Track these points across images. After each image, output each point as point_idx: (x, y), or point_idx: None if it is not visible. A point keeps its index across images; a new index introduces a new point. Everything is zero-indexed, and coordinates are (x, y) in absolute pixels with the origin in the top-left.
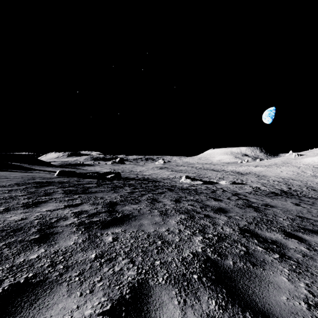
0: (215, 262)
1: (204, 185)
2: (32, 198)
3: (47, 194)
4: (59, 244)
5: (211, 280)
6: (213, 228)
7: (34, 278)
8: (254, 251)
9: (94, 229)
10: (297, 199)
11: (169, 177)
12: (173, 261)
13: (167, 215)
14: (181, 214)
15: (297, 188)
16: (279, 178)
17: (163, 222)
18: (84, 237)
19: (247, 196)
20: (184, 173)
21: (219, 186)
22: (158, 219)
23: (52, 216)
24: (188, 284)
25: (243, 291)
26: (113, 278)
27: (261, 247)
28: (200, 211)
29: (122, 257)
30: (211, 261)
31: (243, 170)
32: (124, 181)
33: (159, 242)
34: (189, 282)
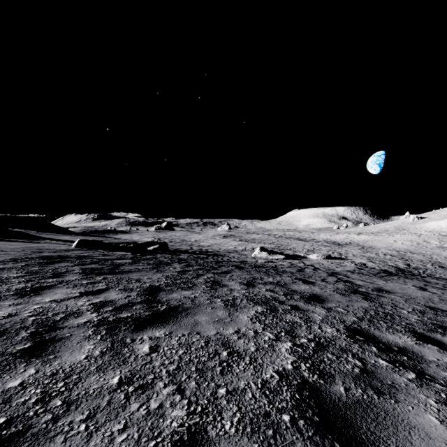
0: (316, 389)
1: (287, 261)
2: (32, 280)
3: (56, 275)
4: (61, 359)
5: (314, 425)
6: (306, 328)
7: (7, 427)
8: (375, 367)
9: (122, 331)
10: (421, 281)
11: (236, 249)
12: (247, 388)
13: (235, 307)
14: (256, 305)
15: (418, 264)
16: (393, 251)
17: (230, 318)
18: (104, 346)
19: (349, 276)
20: (257, 244)
21: (308, 262)
22: (222, 313)
23: (58, 311)
24: (275, 435)
25: (370, 446)
26: (145, 423)
27: (385, 360)
28: (285, 301)
29: (164, 381)
30: (310, 387)
31: (341, 239)
32: (172, 255)
33: (224, 353)
34: (277, 431)
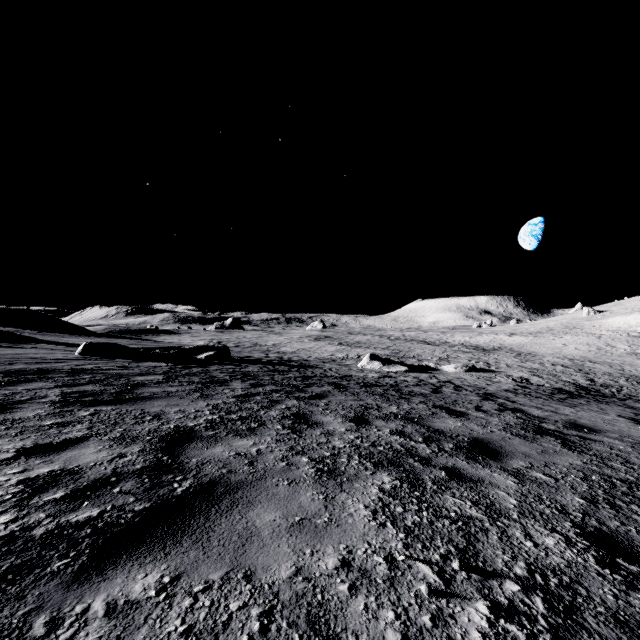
0: None
1: (411, 374)
2: None
3: (2, 407)
4: None
5: None
6: (500, 538)
7: None
8: None
9: (42, 582)
10: (624, 407)
11: (334, 356)
12: None
13: (338, 479)
14: (378, 470)
15: (606, 379)
16: (564, 359)
17: (328, 513)
18: None
19: (513, 399)
20: (365, 349)
21: (443, 376)
22: (310, 498)
23: None
24: None
25: None
26: None
27: None
28: (431, 456)
29: None
30: None
31: (486, 342)
32: (235, 367)
33: None
34: None
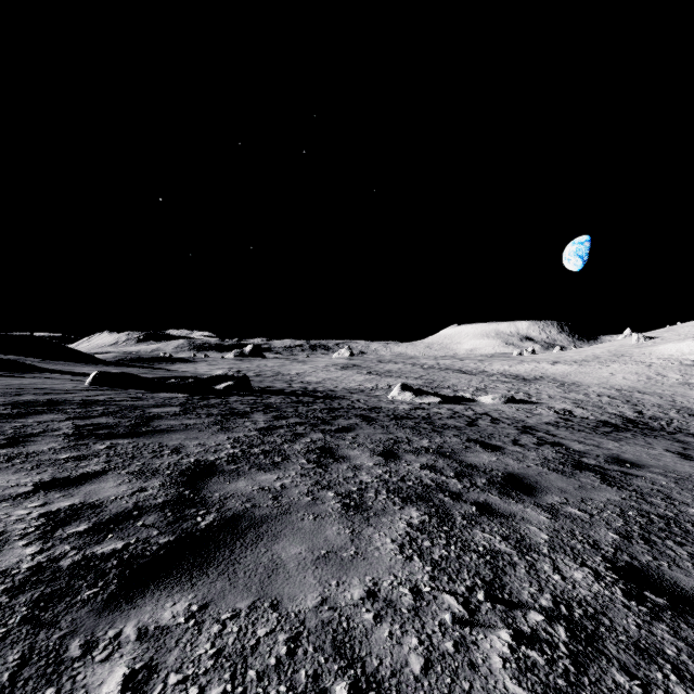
0: None
1: (445, 406)
2: None
3: (15, 440)
4: None
5: None
6: (528, 572)
7: None
8: None
9: (74, 609)
10: (672, 441)
11: (362, 386)
12: None
13: (364, 514)
14: (407, 505)
15: (656, 411)
16: (611, 389)
17: (354, 547)
18: None
19: (554, 433)
20: (396, 378)
21: (479, 408)
22: (336, 532)
23: None
24: None
25: None
26: None
27: None
28: (462, 492)
29: None
30: None
31: (527, 370)
32: (256, 398)
33: (340, 688)
34: None
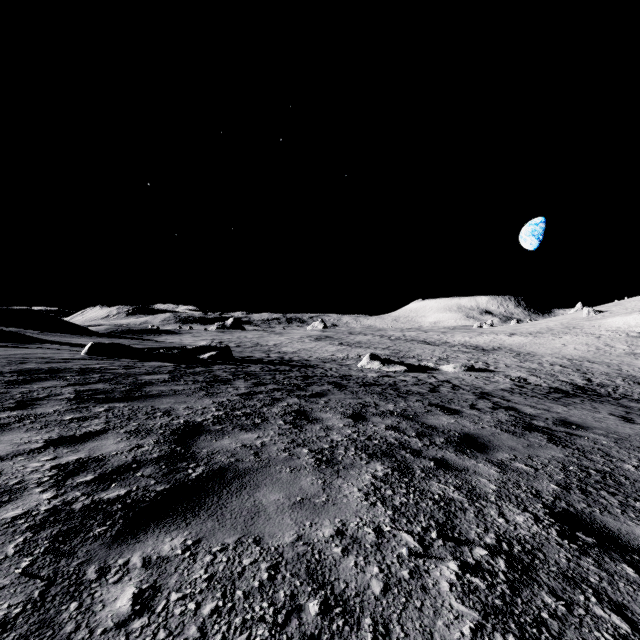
0: None
1: (410, 374)
2: None
3: (23, 404)
4: None
5: None
6: (476, 516)
7: None
8: None
9: (88, 542)
10: (617, 406)
11: (334, 356)
12: None
13: (335, 467)
14: (372, 460)
15: (603, 379)
16: (563, 359)
17: (326, 495)
18: (20, 598)
19: (508, 398)
20: (365, 349)
21: (441, 376)
22: (309, 483)
23: None
24: None
25: None
26: None
27: None
28: (422, 449)
29: None
30: None
31: (486, 342)
32: (237, 367)
33: (313, 605)
34: None
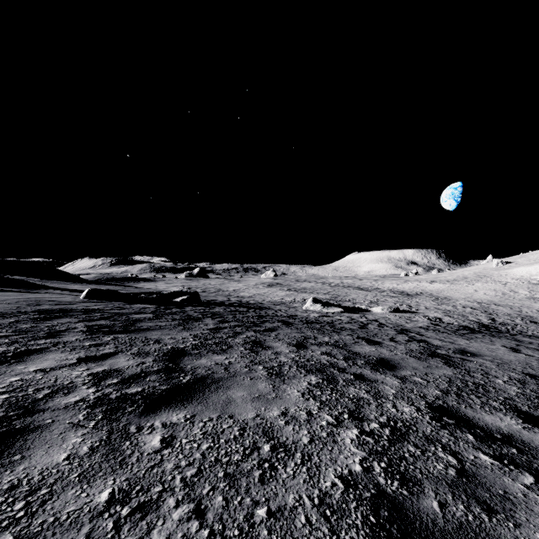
0: (398, 506)
1: (345, 315)
2: (18, 342)
3: (52, 334)
4: (30, 460)
5: None
6: (377, 407)
7: None
8: (477, 467)
9: (126, 415)
10: (511, 340)
11: (284, 300)
12: (298, 507)
13: (282, 378)
14: (309, 374)
15: (505, 319)
16: (473, 302)
17: (275, 393)
18: (96, 439)
19: (423, 334)
20: (309, 294)
21: (371, 316)
22: (264, 386)
23: (42, 385)
24: None
25: None
26: None
27: (488, 455)
28: (346, 368)
29: (177, 496)
30: (390, 503)
31: (411, 288)
32: (205, 308)
33: (266, 446)
34: None
